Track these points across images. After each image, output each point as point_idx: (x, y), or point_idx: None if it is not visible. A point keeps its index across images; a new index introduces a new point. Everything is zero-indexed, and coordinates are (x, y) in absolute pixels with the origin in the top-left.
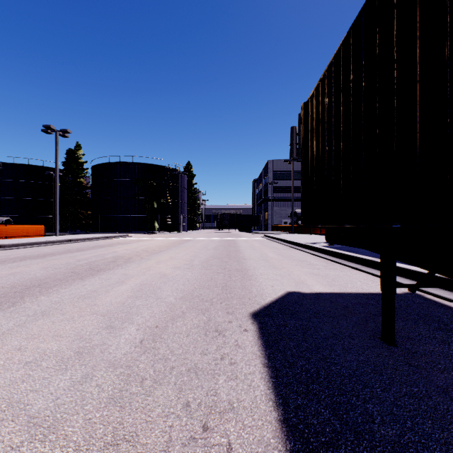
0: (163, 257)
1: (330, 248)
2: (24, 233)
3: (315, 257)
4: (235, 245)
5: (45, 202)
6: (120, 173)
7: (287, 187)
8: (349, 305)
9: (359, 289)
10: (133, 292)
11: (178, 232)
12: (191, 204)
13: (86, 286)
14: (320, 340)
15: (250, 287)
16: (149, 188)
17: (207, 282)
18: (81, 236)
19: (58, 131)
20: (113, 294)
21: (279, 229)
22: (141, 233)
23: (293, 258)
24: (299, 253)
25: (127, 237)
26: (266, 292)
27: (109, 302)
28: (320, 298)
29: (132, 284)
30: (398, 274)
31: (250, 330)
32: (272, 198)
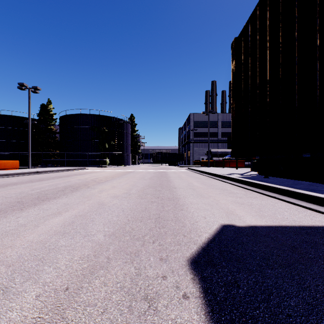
0: (106, 186)
1: (245, 179)
2: (2, 166)
3: (233, 186)
4: (166, 175)
5: (24, 143)
6: (80, 122)
7: (203, 133)
8: (295, 244)
9: (291, 220)
10: (63, 227)
11: (123, 166)
12: (134, 146)
13: (20, 218)
14: (297, 320)
15: (183, 219)
16: (102, 133)
17: (140, 212)
18: (47, 169)
19: (30, 88)
20: (40, 230)
21: (198, 164)
22: (96, 166)
23: (215, 187)
24: (218, 183)
25: (84, 169)
26: (200, 226)
27: (29, 242)
28: (259, 234)
29: (66, 215)
30: (319, 203)
31: (191, 297)
32: (193, 141)
